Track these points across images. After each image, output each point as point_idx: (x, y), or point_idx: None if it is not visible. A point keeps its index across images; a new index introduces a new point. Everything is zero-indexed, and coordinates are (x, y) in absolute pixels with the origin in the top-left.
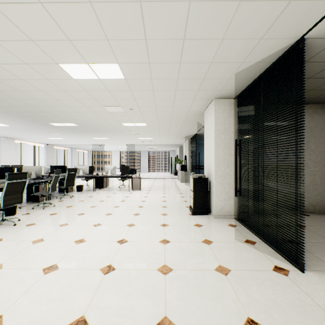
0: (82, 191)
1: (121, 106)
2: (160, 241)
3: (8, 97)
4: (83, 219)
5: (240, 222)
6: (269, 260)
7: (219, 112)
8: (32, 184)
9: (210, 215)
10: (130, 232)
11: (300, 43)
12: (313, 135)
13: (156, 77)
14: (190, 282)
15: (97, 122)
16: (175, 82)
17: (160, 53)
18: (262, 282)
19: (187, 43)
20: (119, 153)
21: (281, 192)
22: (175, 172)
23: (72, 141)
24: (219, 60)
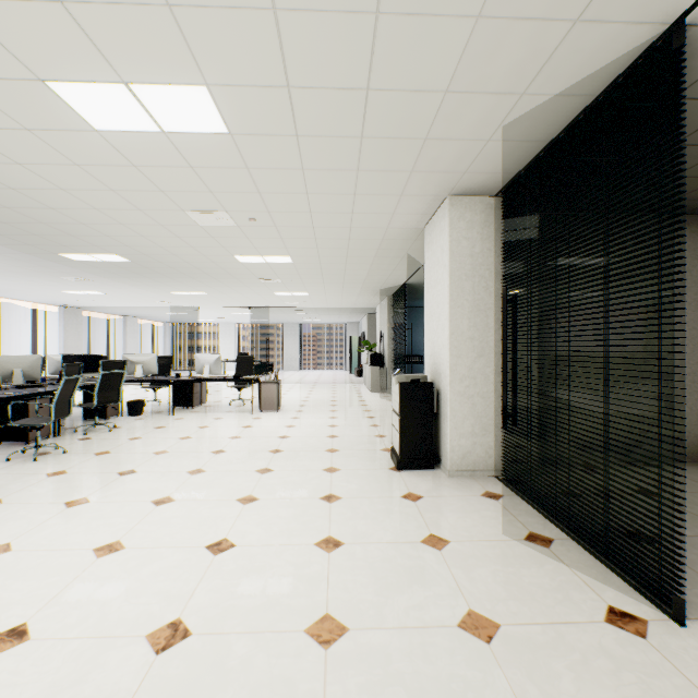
0: (142, 415)
1: (228, 212)
2: (317, 545)
3: None
4: (130, 486)
5: (510, 486)
6: (593, 592)
7: (459, 227)
8: (8, 400)
9: (440, 469)
10: (244, 520)
11: (674, 36)
12: (669, 284)
13: (309, 132)
14: (395, 668)
15: (176, 253)
16: (357, 147)
17: (316, 57)
18: (584, 660)
19: (385, 28)
20: (234, 327)
21: (617, 417)
22: (360, 370)
23: (123, 299)
24: (466, 85)
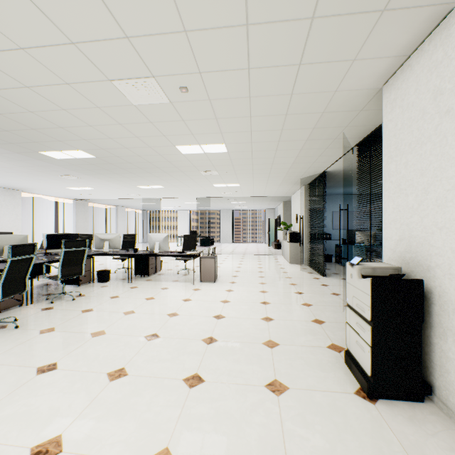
0: (108, 282)
1: (156, 79)
2: None
3: None
4: (30, 401)
5: None
6: None
7: None
8: None
9: (433, 402)
10: None
11: None
12: None
13: None
14: None
15: (126, 145)
16: None
17: None
18: None
19: None
20: (187, 213)
21: None
22: (277, 243)
23: (109, 193)
24: None
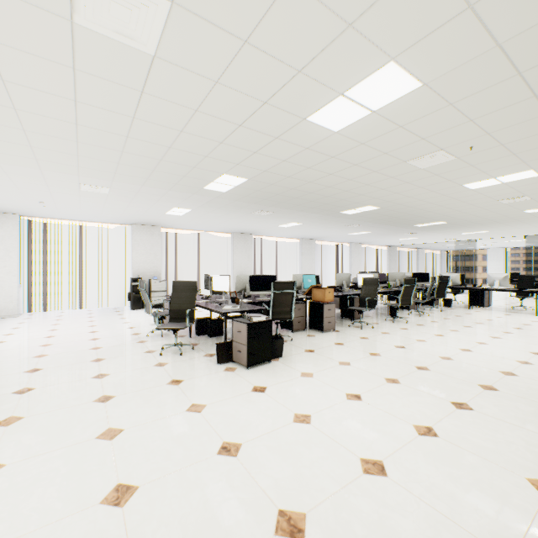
0: (450, 307)
1: (526, 196)
2: None
3: (395, 213)
4: (473, 330)
5: None
6: None
7: None
8: None
9: None
10: None
11: None
12: None
13: None
14: None
15: (479, 216)
16: None
17: None
18: None
19: None
20: (502, 251)
21: None
22: None
23: (424, 240)
24: None
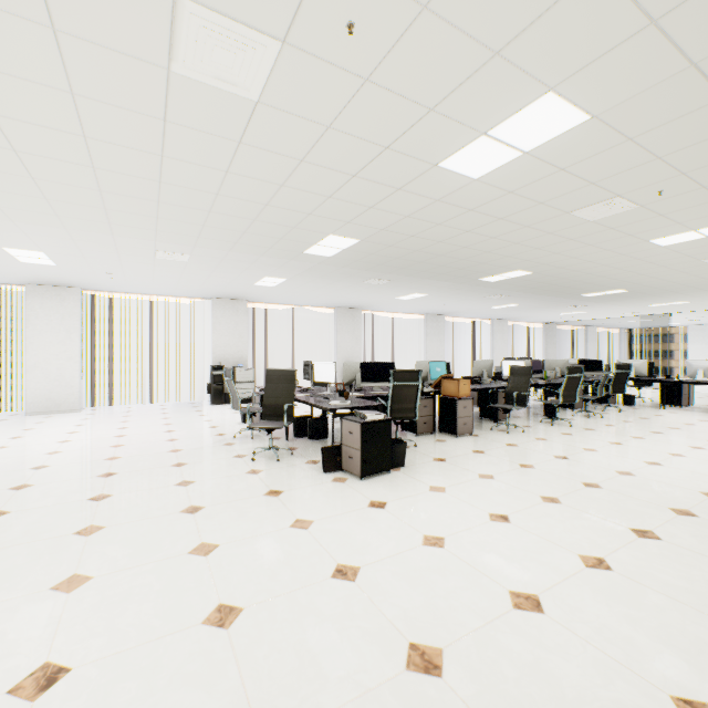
0: (633, 406)
1: None
2: None
3: (554, 279)
4: (665, 438)
5: None
6: None
7: None
8: None
9: None
10: None
11: None
12: None
13: None
14: None
15: (673, 281)
16: None
17: None
18: None
19: None
20: None
21: None
22: None
23: (596, 314)
24: None
